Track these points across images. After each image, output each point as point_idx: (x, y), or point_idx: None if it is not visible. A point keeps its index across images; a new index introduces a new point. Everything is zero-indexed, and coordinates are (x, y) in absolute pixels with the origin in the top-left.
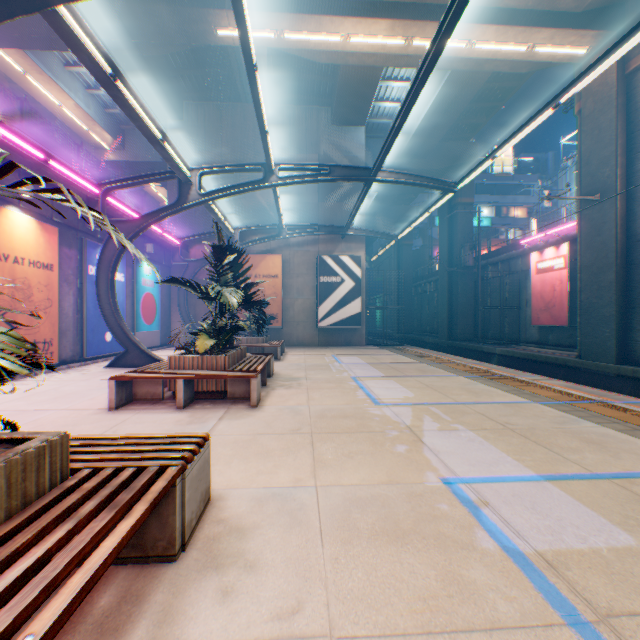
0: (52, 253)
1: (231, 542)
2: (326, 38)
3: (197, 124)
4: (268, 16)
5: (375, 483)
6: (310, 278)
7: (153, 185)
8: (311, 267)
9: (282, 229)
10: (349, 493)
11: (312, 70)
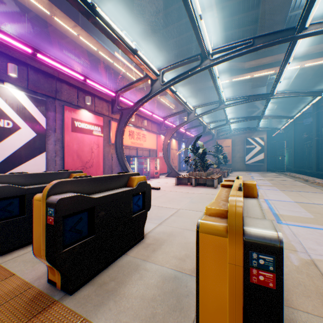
0: (176, 147)
1: None
2: (245, 78)
3: (201, 99)
4: (227, 78)
5: None
6: (242, 146)
7: (184, 117)
8: (242, 142)
9: (231, 130)
10: None
11: None
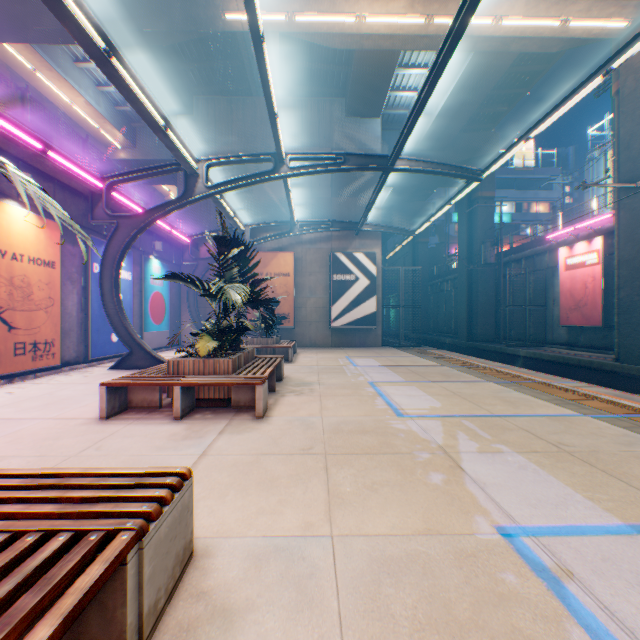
0: (54, 250)
1: (211, 638)
2: (340, 19)
3: (207, 119)
4: None
5: (409, 533)
6: (323, 276)
7: (164, 184)
8: (324, 265)
9: (294, 225)
10: (376, 549)
11: (325, 59)
